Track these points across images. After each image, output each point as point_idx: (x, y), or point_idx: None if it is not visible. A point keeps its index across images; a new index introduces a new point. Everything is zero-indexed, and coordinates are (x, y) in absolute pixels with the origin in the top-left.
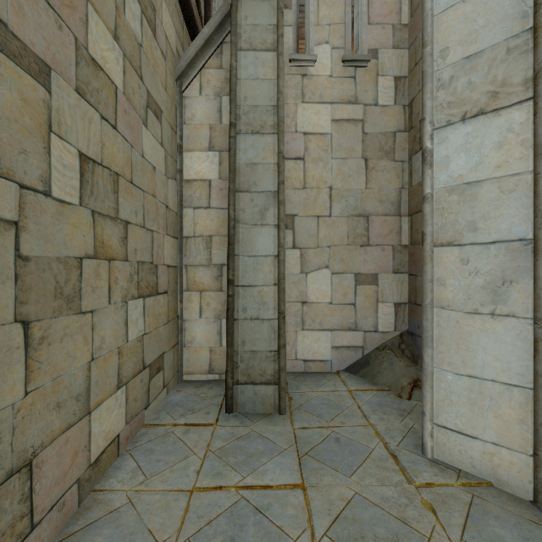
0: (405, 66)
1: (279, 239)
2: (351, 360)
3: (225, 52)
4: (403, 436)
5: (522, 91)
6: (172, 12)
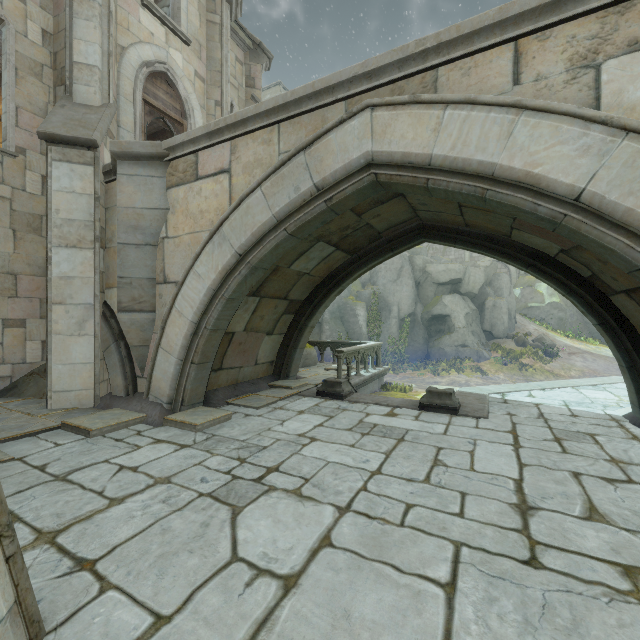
0: None
1: None
2: None
3: None
4: (37, 408)
5: (91, 244)
6: None
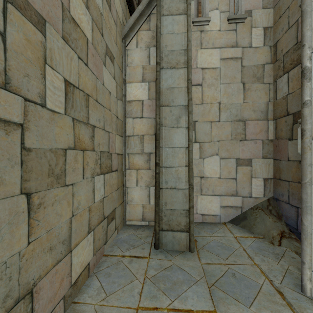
0: (271, 20)
1: (189, 136)
2: (233, 215)
3: (152, 20)
4: (283, 276)
5: None
6: None
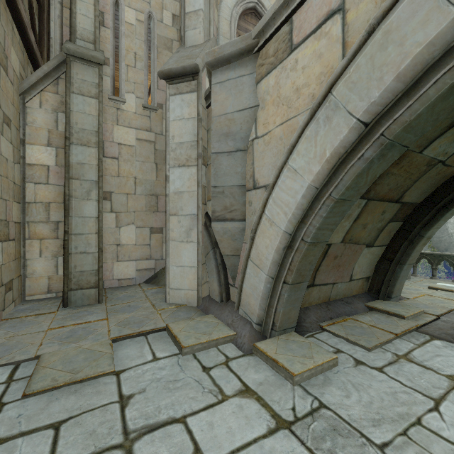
0: None
1: (99, 208)
2: (148, 276)
3: (61, 84)
4: (161, 299)
5: (195, 162)
6: (17, 49)
